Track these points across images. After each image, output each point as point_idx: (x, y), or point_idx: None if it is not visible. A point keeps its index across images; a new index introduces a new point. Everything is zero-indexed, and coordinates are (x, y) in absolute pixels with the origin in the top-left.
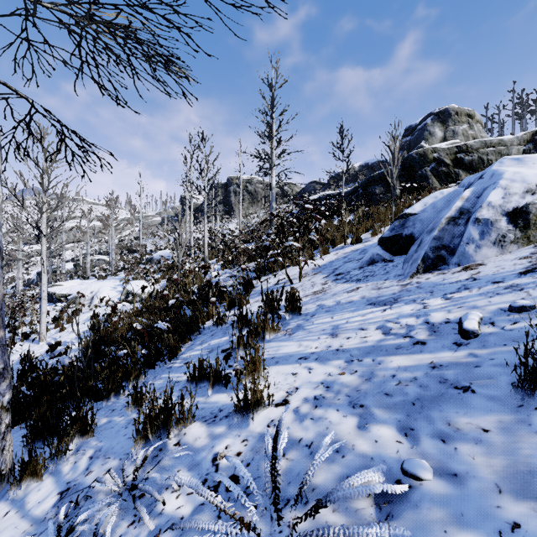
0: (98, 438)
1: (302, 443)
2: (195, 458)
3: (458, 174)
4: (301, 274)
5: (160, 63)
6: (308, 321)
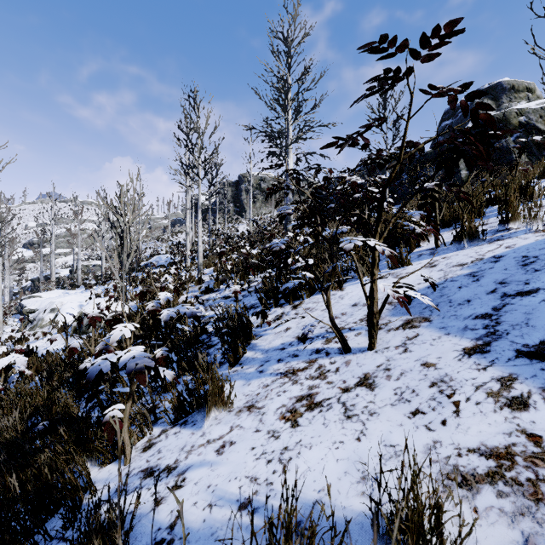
0: None
1: None
2: None
3: None
4: (377, 329)
5: None
6: None
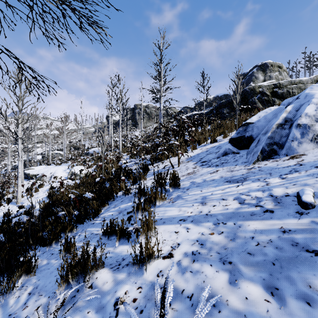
0: (38, 277)
1: (184, 294)
2: (102, 301)
3: (274, 101)
4: (179, 162)
5: (84, 17)
6: (185, 193)
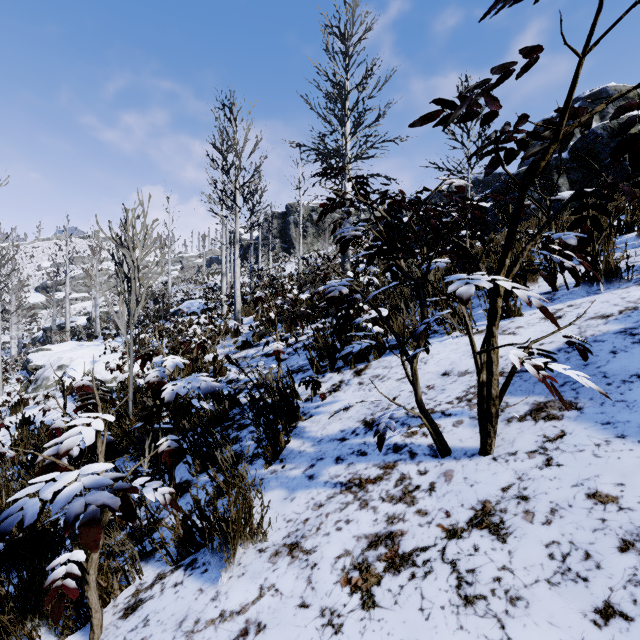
0: None
1: None
2: None
3: None
4: (496, 422)
5: None
6: None
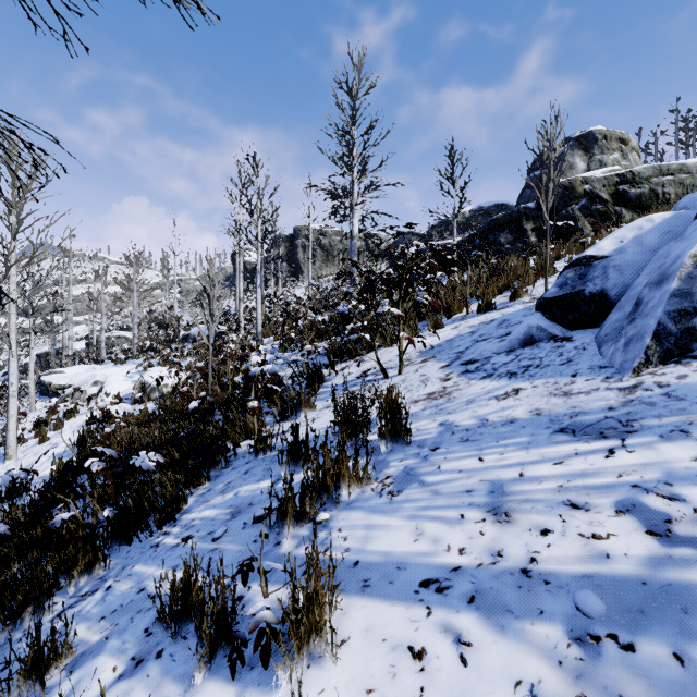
0: None
1: None
2: None
3: (620, 214)
4: (402, 361)
5: None
6: (427, 462)
